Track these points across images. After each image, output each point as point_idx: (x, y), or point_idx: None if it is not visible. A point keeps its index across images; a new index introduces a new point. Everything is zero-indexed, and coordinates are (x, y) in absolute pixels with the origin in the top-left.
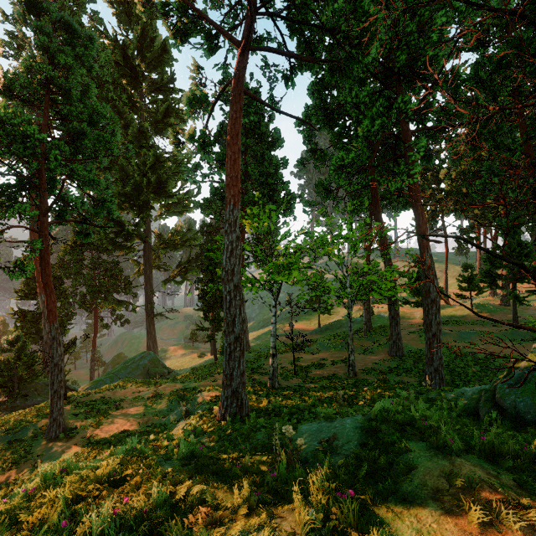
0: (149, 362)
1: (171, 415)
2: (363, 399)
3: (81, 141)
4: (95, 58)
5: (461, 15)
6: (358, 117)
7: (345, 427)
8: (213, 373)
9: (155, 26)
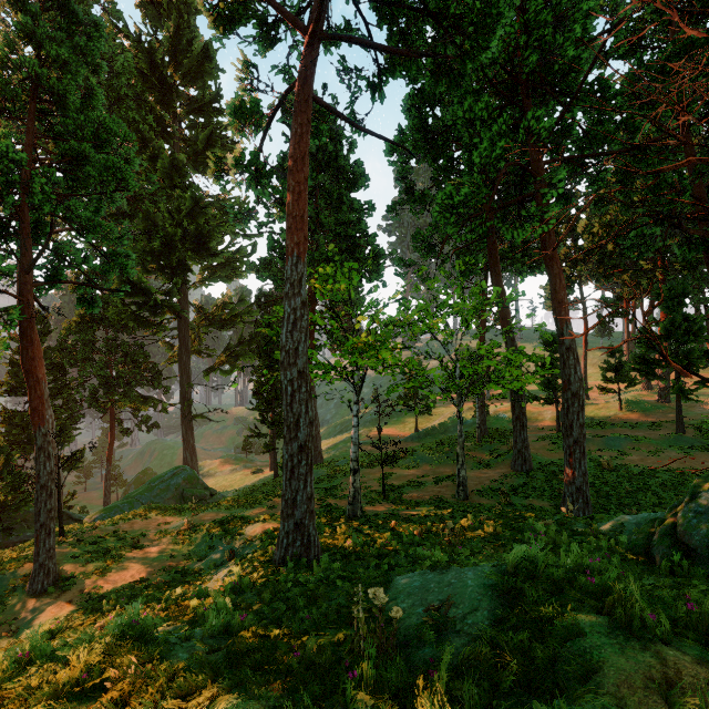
0: (184, 481)
1: (209, 557)
2: (482, 533)
3: (82, 169)
4: (110, 63)
5: (612, 1)
6: (470, 145)
7: (466, 585)
8: (271, 495)
9: (194, 24)
